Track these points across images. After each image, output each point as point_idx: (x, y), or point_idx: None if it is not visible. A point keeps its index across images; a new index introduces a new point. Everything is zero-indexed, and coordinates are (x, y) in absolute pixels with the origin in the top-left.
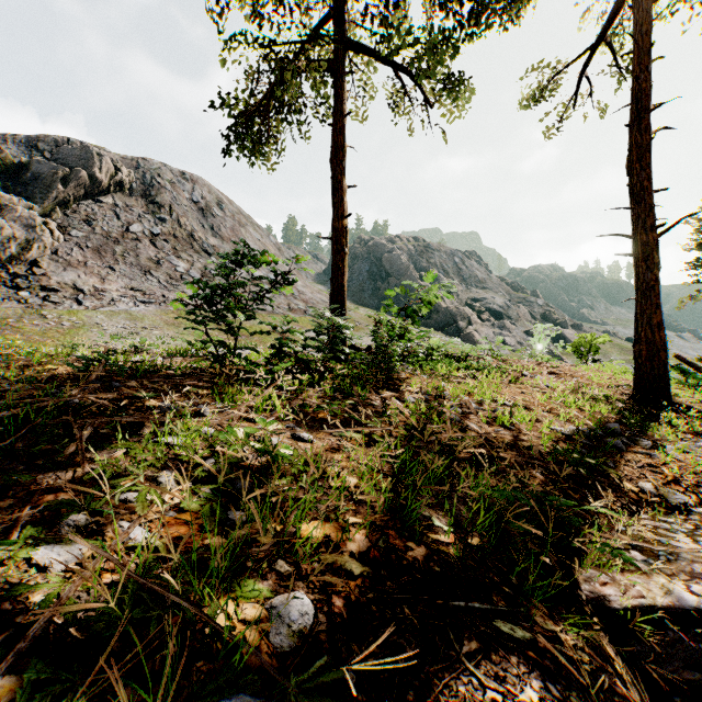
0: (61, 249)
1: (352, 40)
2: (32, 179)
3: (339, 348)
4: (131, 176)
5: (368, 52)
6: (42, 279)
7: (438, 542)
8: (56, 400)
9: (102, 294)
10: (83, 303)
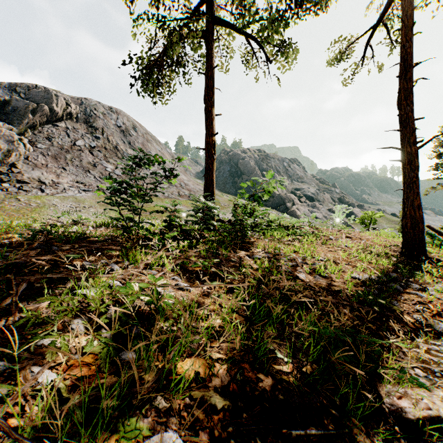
0: (31, 156)
1: (218, 18)
2: (12, 111)
3: (210, 222)
4: (77, 109)
5: (229, 26)
6: (18, 175)
7: (280, 372)
8: (4, 263)
9: (57, 185)
10: (45, 191)
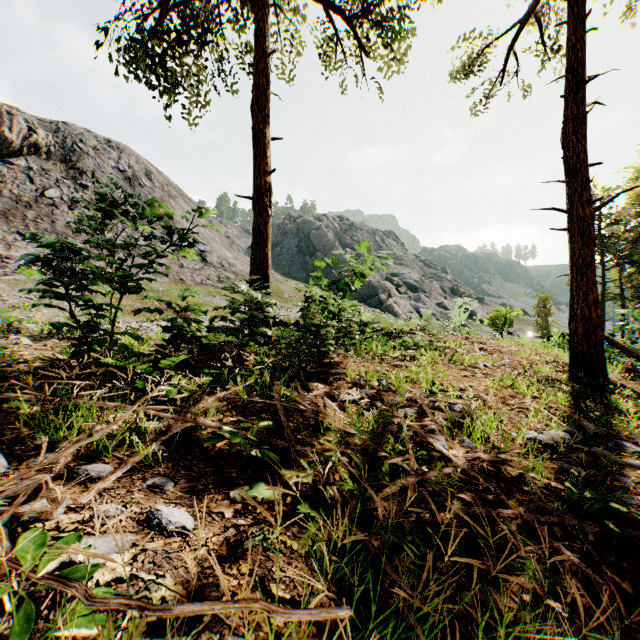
0: None
1: None
2: None
3: (258, 330)
4: (48, 139)
5: None
6: None
7: None
8: None
9: (7, 261)
10: None
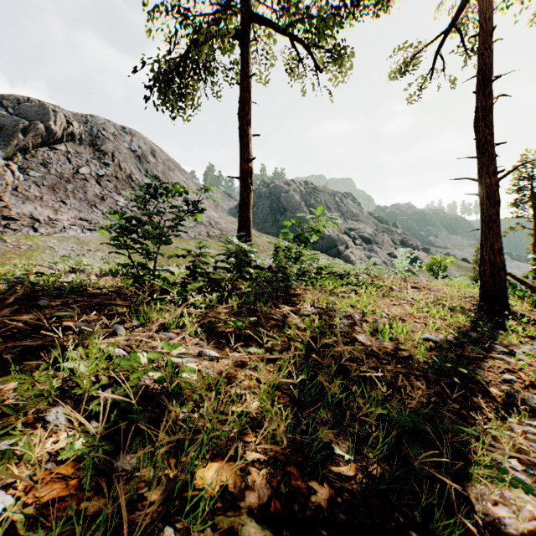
0: (22, 186)
1: (256, 14)
2: None
3: (245, 269)
4: (80, 129)
5: (269, 25)
6: (4, 210)
7: (340, 477)
8: None
9: (55, 223)
10: (39, 230)
